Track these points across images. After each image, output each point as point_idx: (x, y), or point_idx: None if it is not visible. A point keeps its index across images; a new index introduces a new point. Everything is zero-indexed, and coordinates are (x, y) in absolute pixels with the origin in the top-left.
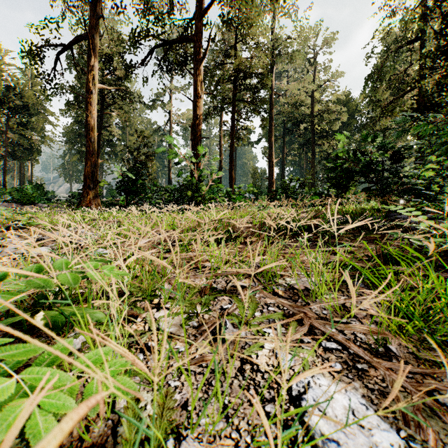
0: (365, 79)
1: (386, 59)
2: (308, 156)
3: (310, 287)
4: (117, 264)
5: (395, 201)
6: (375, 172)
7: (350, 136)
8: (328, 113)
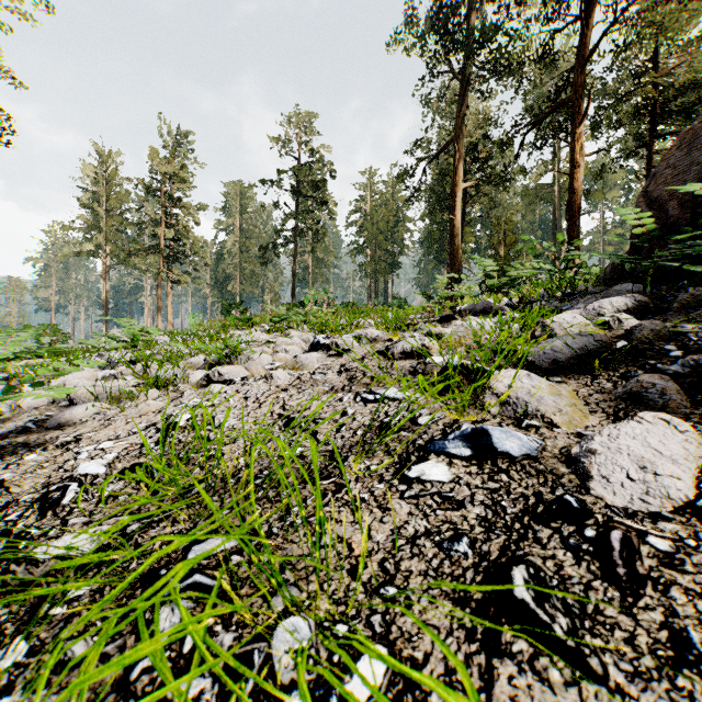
0: None
1: None
2: None
3: None
4: None
5: None
6: None
7: None
8: None
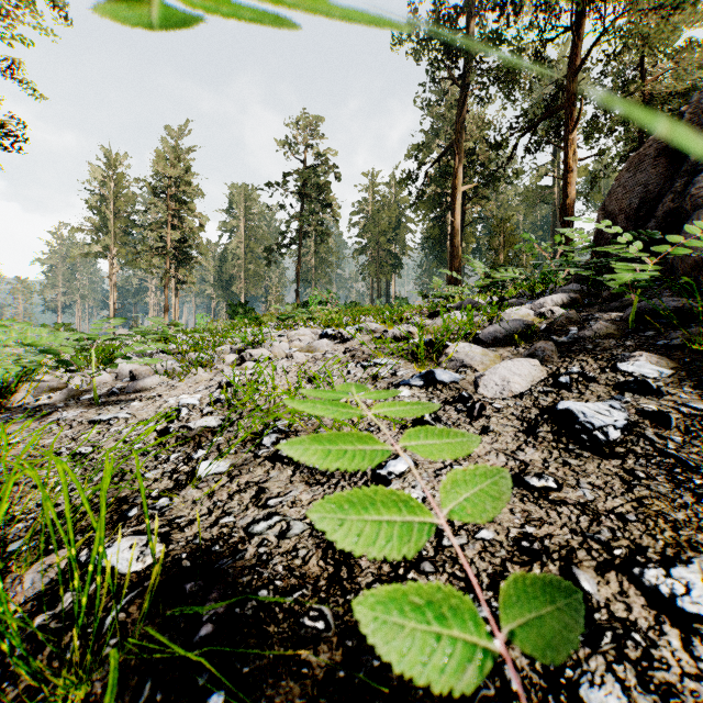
0: None
1: None
2: None
3: None
4: None
5: None
6: None
7: None
8: None
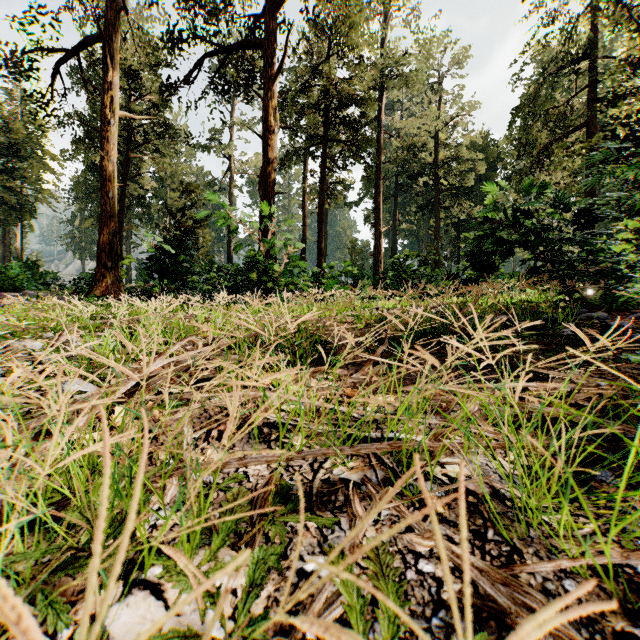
0: (511, 113)
1: (541, 84)
2: (429, 224)
3: (513, 499)
4: (96, 416)
5: (582, 289)
6: (549, 243)
7: (508, 186)
8: (459, 162)
